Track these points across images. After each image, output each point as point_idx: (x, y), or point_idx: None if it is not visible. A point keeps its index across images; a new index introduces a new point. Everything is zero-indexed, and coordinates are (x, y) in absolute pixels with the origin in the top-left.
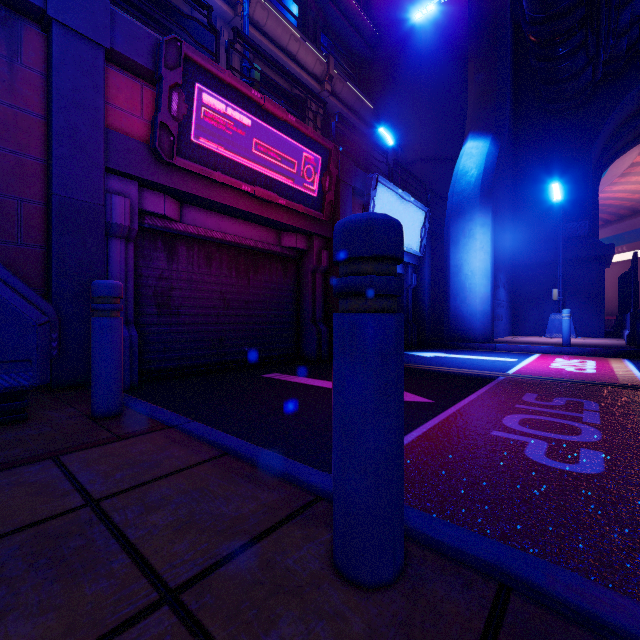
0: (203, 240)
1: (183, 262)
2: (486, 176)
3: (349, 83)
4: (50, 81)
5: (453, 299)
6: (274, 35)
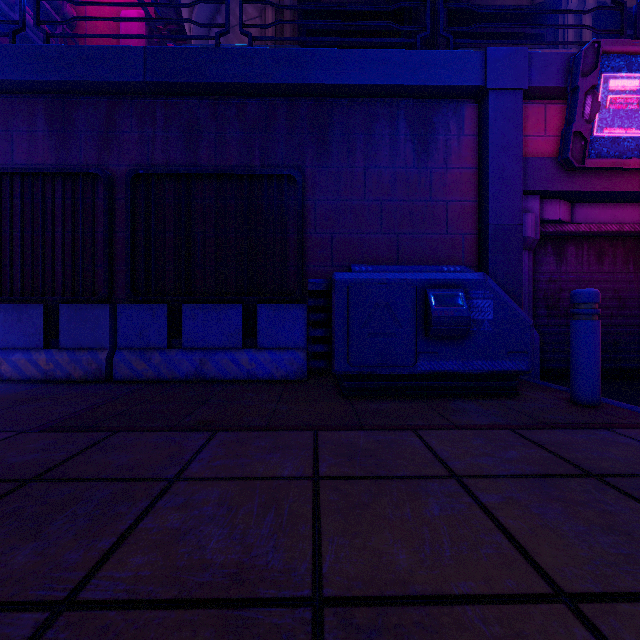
0: (593, 236)
1: (571, 263)
2: None
3: None
4: (484, 138)
5: None
6: None
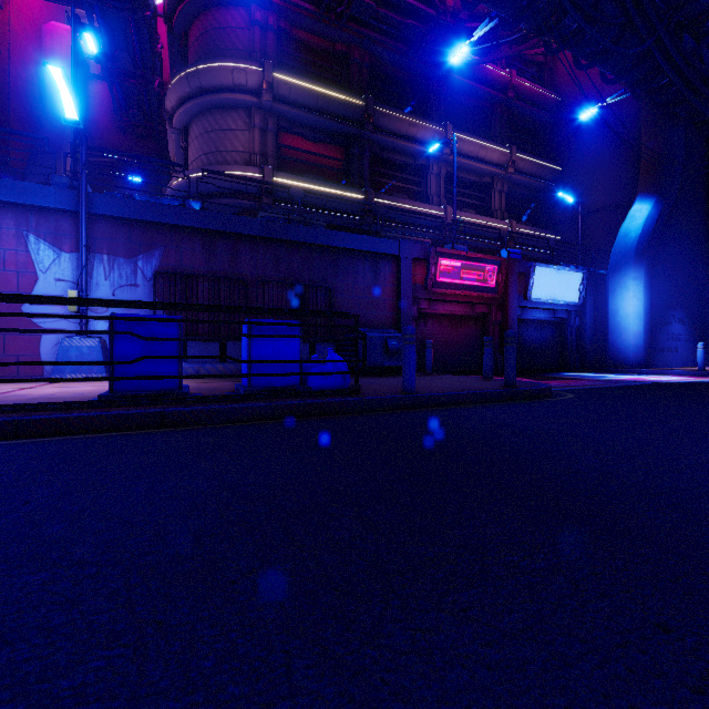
0: (437, 315)
1: (430, 326)
2: (642, 238)
3: (531, 158)
4: (399, 276)
5: (611, 335)
6: (467, 153)
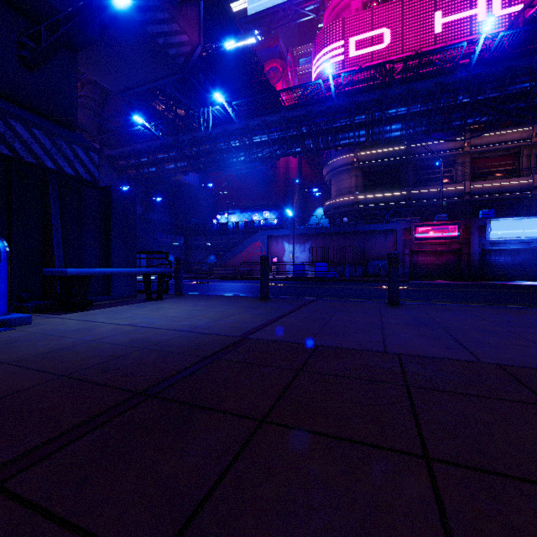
0: (425, 251)
1: (420, 257)
2: None
3: None
4: (396, 237)
5: None
6: (487, 143)
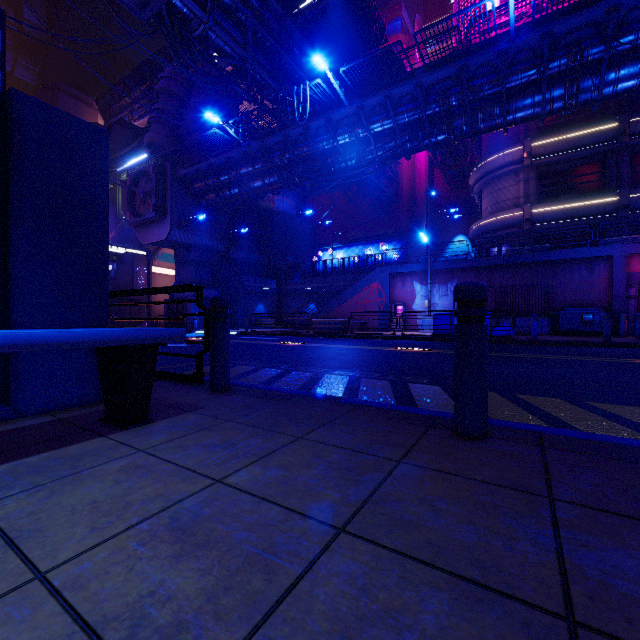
0: None
1: None
2: None
3: None
4: (612, 269)
5: None
6: None
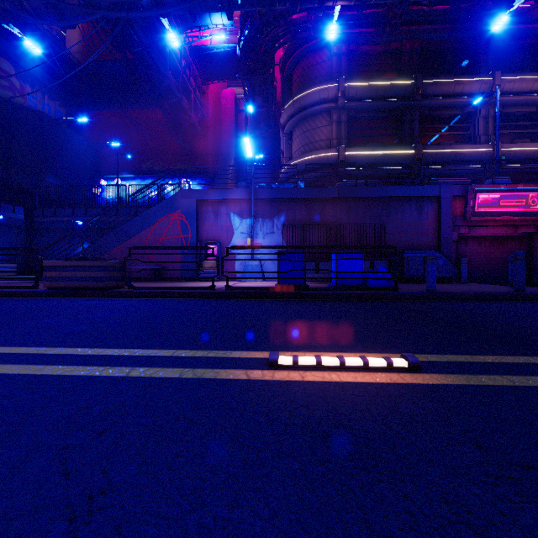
0: (477, 237)
1: (470, 246)
2: None
3: None
4: (439, 210)
5: None
6: (519, 90)
